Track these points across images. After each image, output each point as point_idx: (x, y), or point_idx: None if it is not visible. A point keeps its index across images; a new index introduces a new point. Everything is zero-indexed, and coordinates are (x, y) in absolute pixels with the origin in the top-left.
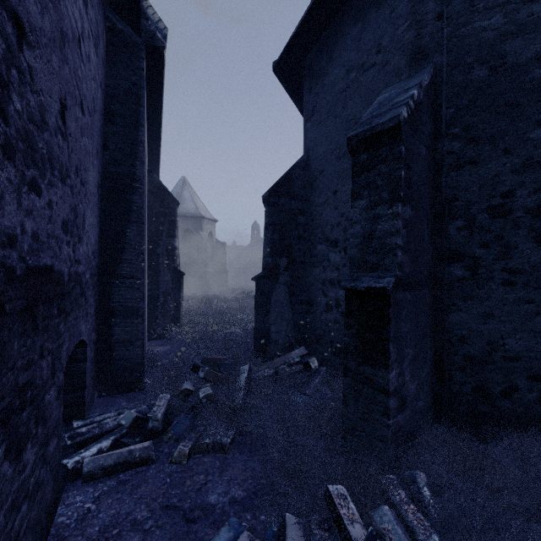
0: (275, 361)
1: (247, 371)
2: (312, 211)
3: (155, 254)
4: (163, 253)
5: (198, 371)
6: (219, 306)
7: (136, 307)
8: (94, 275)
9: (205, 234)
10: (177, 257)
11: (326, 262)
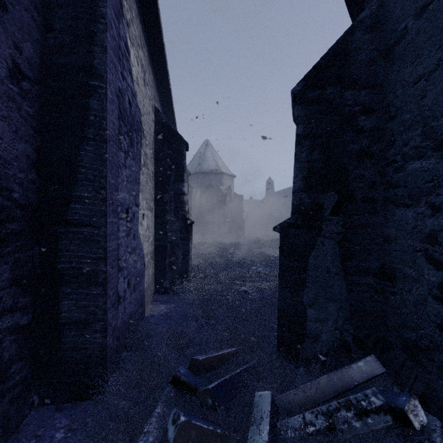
0: (319, 382)
1: (268, 416)
2: (390, 102)
3: (162, 201)
4: (171, 199)
5: (180, 388)
6: (235, 255)
7: (94, 270)
8: (1, 220)
9: (225, 188)
10: (186, 203)
11: (442, 193)
